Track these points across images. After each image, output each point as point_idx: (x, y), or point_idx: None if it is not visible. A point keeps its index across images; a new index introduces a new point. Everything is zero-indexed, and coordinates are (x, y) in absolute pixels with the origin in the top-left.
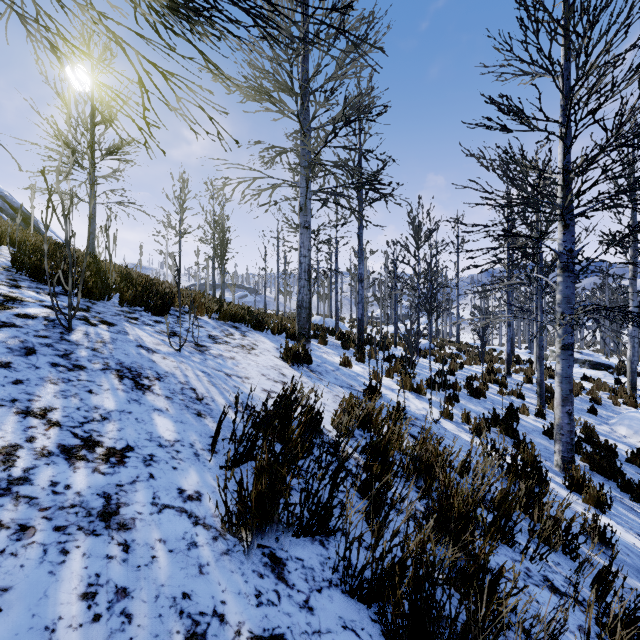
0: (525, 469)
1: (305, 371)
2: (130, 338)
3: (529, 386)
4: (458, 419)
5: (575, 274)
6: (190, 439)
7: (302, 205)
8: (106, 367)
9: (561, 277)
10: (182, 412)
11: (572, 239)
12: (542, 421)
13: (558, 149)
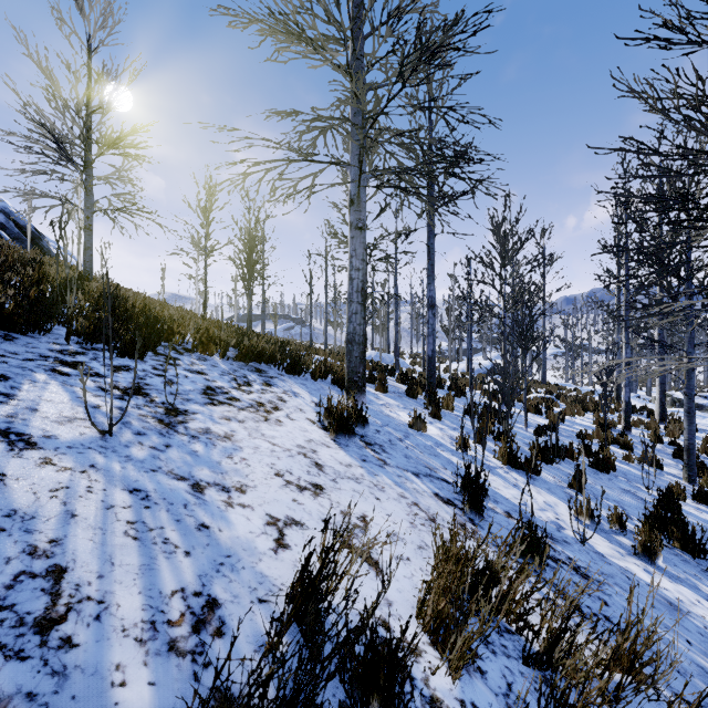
0: None
1: (358, 447)
2: None
3: (659, 447)
4: (602, 521)
5: None
6: None
7: (353, 196)
8: None
9: None
10: None
11: None
12: (707, 509)
13: None
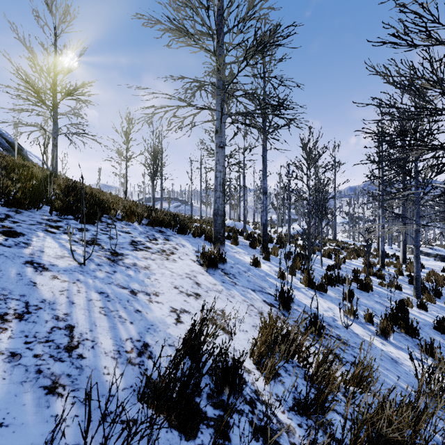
0: None
1: (220, 275)
2: (24, 252)
3: (401, 278)
4: (360, 318)
5: None
6: None
7: (218, 128)
8: None
9: None
10: (20, 389)
11: None
12: (425, 313)
13: None
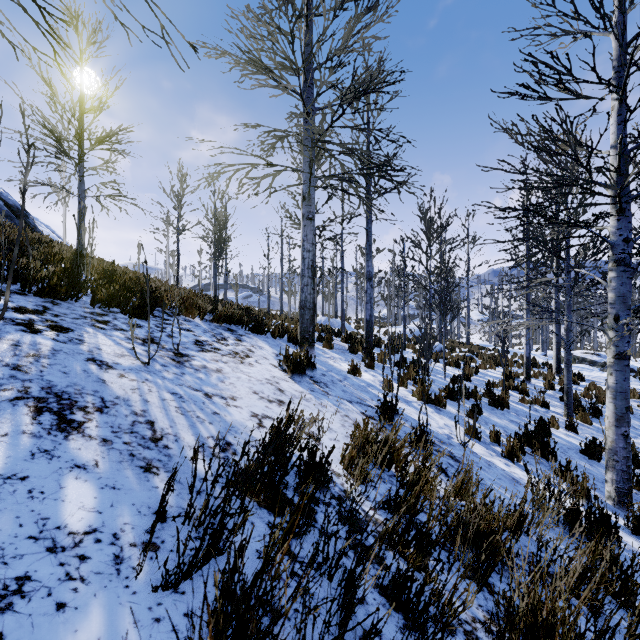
0: (597, 523)
1: (308, 383)
2: (82, 348)
3: (551, 393)
4: (485, 438)
5: (633, 268)
6: (116, 523)
7: (305, 194)
8: (21, 395)
9: (614, 272)
10: (120, 466)
11: (629, 226)
12: (574, 435)
13: (610, 119)
